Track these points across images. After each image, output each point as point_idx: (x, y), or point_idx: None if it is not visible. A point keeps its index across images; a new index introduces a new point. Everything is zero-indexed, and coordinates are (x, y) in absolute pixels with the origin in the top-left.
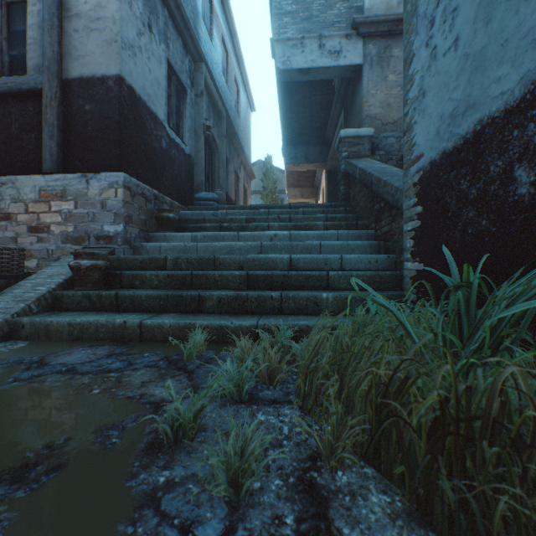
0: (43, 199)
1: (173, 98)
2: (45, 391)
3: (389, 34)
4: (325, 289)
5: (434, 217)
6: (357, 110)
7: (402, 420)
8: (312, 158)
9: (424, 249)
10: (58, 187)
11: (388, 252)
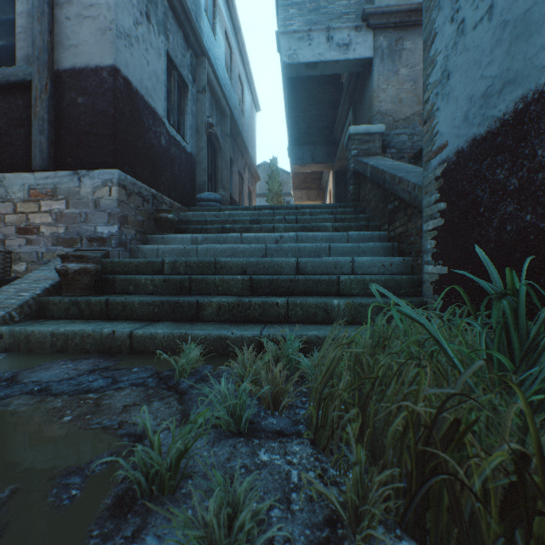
0: (32, 198)
1: (174, 93)
2: (6, 418)
3: (401, 26)
4: (335, 295)
5: (461, 213)
6: (366, 107)
7: (458, 481)
8: (319, 159)
9: (448, 250)
10: (48, 185)
11: (403, 255)
